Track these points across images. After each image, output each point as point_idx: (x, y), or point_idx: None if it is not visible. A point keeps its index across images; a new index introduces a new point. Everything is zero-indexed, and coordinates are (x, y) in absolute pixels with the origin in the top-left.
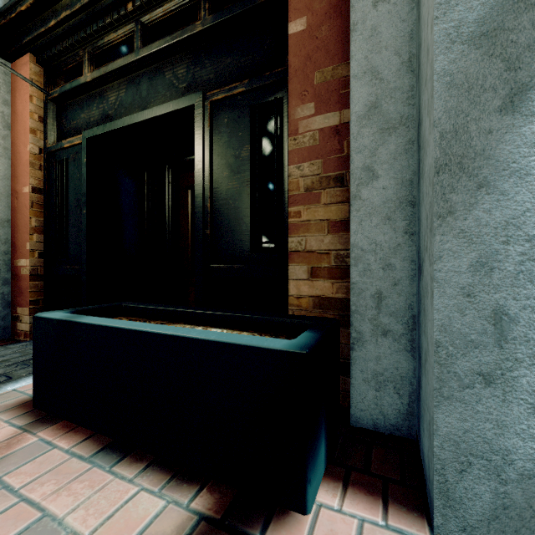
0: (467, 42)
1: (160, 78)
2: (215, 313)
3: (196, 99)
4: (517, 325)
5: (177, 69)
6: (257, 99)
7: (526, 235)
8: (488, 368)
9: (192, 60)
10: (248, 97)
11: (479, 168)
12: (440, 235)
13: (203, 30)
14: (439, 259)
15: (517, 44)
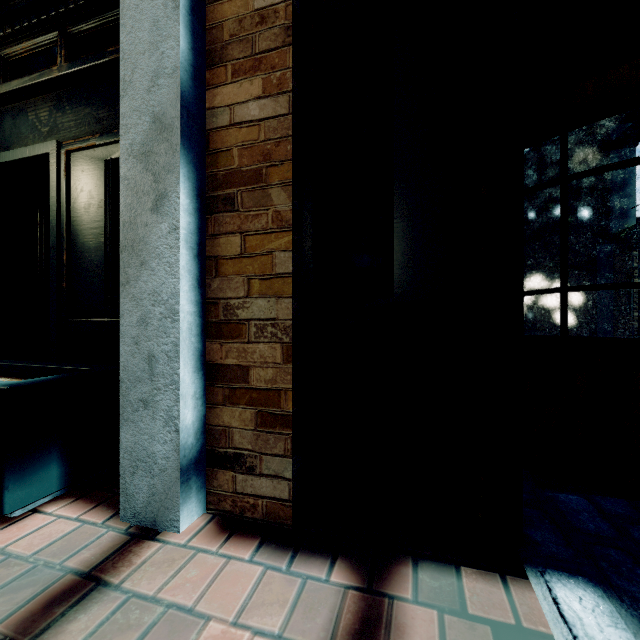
0: (136, 157)
1: (23, 118)
2: (26, 365)
3: (51, 147)
4: (159, 364)
5: (40, 111)
6: (111, 154)
7: (163, 300)
8: (146, 395)
9: (54, 104)
10: (103, 151)
11: (142, 250)
12: (123, 298)
13: (61, 76)
14: (122, 316)
15: (159, 165)
